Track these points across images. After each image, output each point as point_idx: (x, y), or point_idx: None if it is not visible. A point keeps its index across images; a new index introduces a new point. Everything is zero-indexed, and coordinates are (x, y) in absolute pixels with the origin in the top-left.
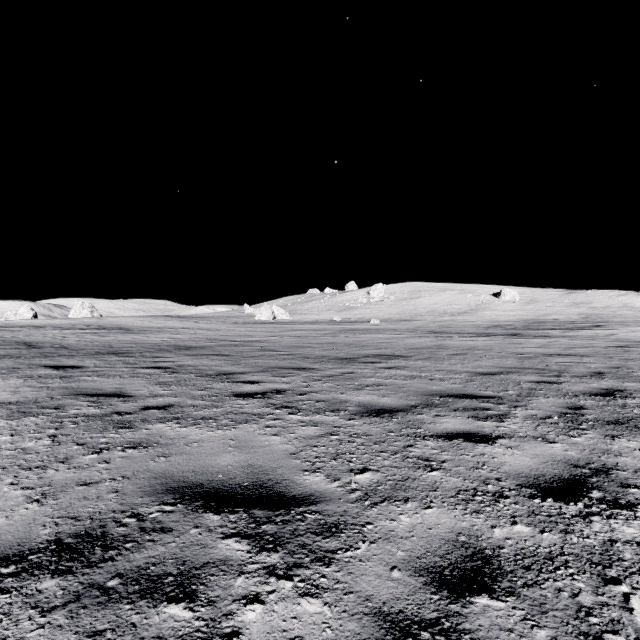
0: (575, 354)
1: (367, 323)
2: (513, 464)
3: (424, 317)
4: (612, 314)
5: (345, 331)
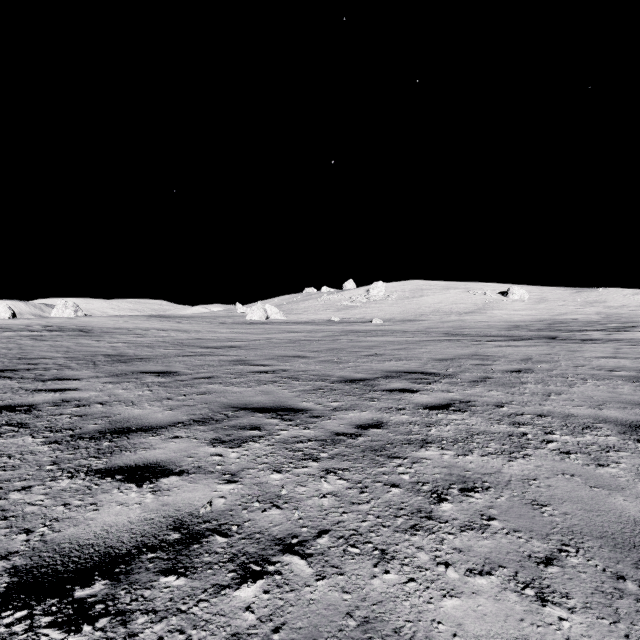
0: None
1: (369, 323)
2: None
3: (429, 317)
4: (633, 313)
5: (346, 333)
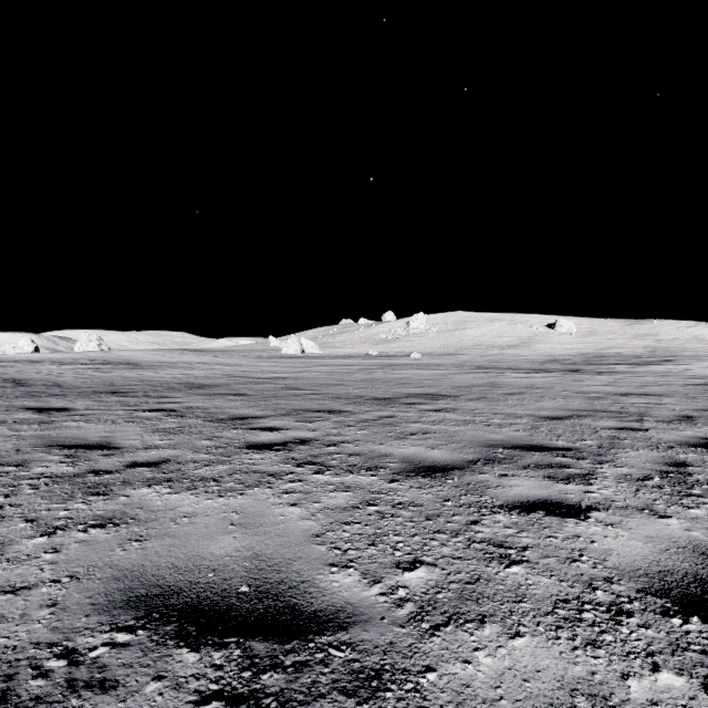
0: (651, 393)
1: (407, 357)
2: (622, 553)
3: (470, 351)
4: (681, 347)
5: (382, 366)
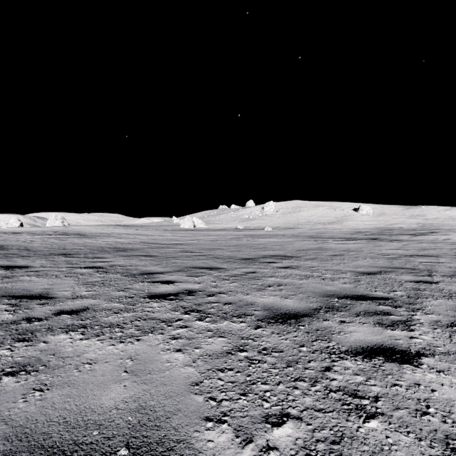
0: (430, 255)
1: (262, 230)
2: None
3: (304, 226)
4: (441, 223)
5: (246, 236)
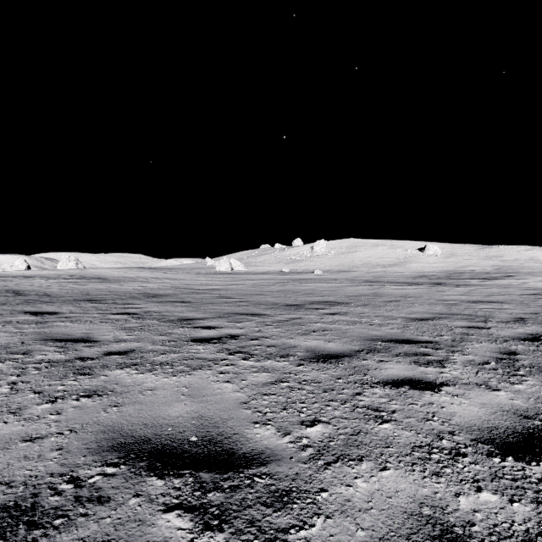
0: (495, 301)
1: (311, 274)
2: (463, 415)
3: (360, 268)
4: (521, 266)
5: (292, 280)
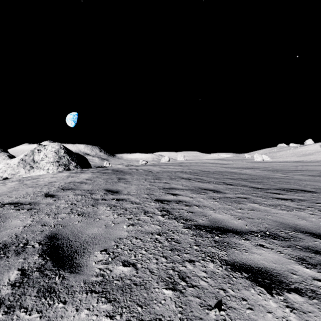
0: None
1: (316, 162)
2: (317, 175)
3: None
4: None
5: (302, 165)
